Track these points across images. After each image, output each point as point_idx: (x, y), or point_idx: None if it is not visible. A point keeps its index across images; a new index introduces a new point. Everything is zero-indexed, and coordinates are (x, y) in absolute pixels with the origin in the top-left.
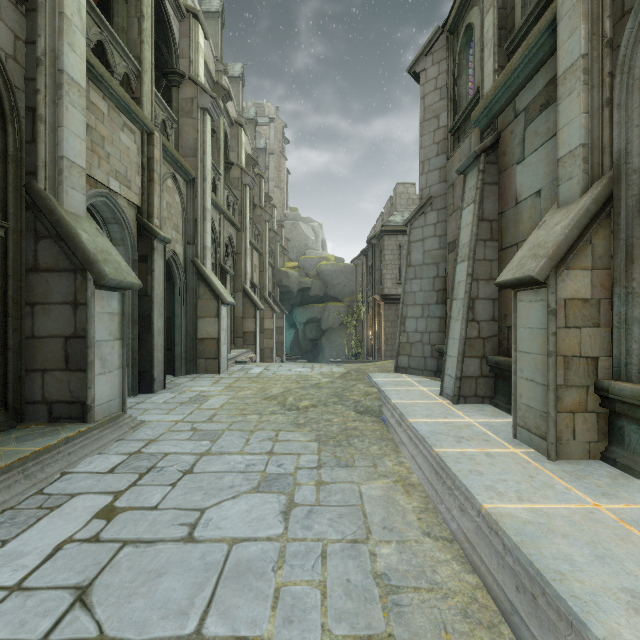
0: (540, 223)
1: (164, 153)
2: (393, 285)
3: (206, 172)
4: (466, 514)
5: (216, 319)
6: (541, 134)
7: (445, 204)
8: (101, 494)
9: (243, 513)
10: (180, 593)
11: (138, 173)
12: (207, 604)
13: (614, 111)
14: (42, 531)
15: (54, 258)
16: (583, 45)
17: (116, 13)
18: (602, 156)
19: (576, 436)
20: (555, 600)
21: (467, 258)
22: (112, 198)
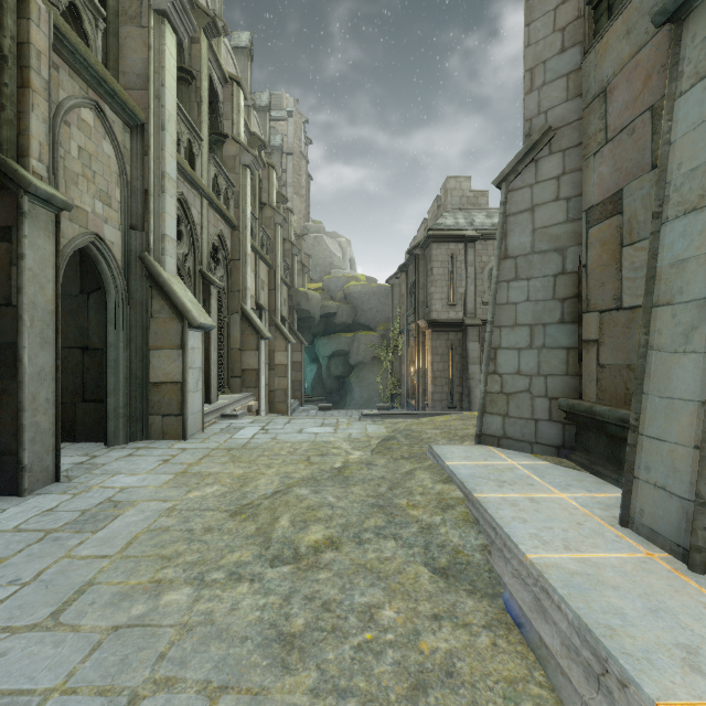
0: None
1: (70, 56)
2: (443, 307)
3: (165, 115)
4: None
5: (180, 351)
6: None
7: (579, 137)
8: None
9: None
10: None
11: None
12: None
13: None
14: None
15: None
16: None
17: None
18: None
19: None
20: None
21: None
22: None
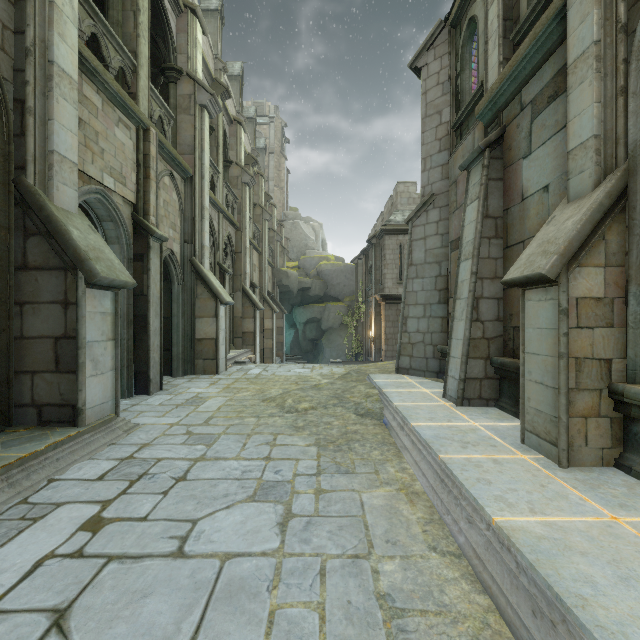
0: (549, 219)
1: (161, 150)
2: (394, 285)
3: (204, 170)
4: (474, 527)
5: (214, 319)
6: (549, 127)
7: (447, 201)
8: (88, 503)
9: (237, 525)
10: (166, 617)
11: (134, 170)
12: (195, 630)
13: (629, 100)
14: (23, 545)
15: (44, 256)
16: (595, 31)
17: (111, 6)
18: (616, 147)
19: (588, 442)
20: (578, 629)
21: (471, 256)
22: (106, 195)
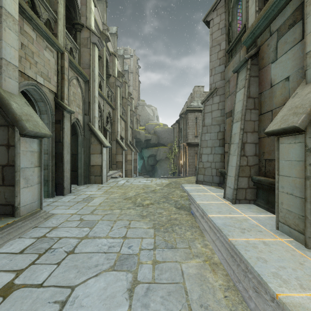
0: (293, 94)
1: (71, 65)
2: (193, 137)
3: (95, 77)
4: (261, 296)
5: (100, 155)
6: (289, 42)
7: (224, 92)
8: (8, 272)
9: (101, 290)
10: None
11: (55, 74)
12: None
13: None
14: None
15: None
16: None
17: None
18: None
19: None
20: None
21: (240, 119)
22: (39, 87)
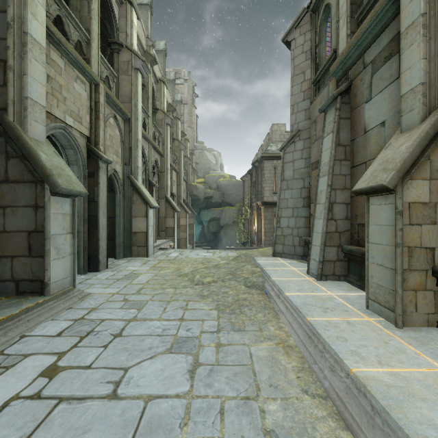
0: (386, 145)
1: (107, 99)
2: (270, 194)
3: (138, 114)
4: (336, 375)
5: (145, 218)
6: (385, 79)
7: (309, 135)
8: (48, 354)
9: (158, 372)
10: None
11: (88, 113)
12: None
13: None
14: None
15: (20, 172)
16: (422, 6)
17: None
18: (437, 91)
19: (418, 309)
20: None
21: (327, 173)
22: (68, 130)
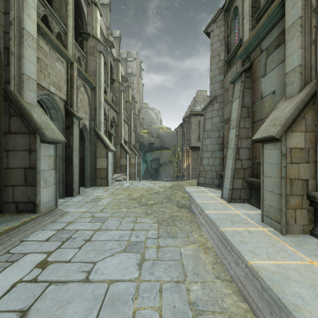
0: (276, 108)
1: (79, 73)
2: (196, 141)
3: (101, 84)
4: (239, 266)
5: (106, 158)
6: (275, 61)
7: (223, 99)
8: (40, 253)
9: (116, 264)
10: (79, 315)
11: (65, 83)
12: None
13: (317, 46)
14: (6, 275)
15: (19, 126)
16: (300, 11)
17: (54, 1)
18: (310, 71)
19: (296, 222)
20: None
21: (235, 127)
22: (51, 96)
